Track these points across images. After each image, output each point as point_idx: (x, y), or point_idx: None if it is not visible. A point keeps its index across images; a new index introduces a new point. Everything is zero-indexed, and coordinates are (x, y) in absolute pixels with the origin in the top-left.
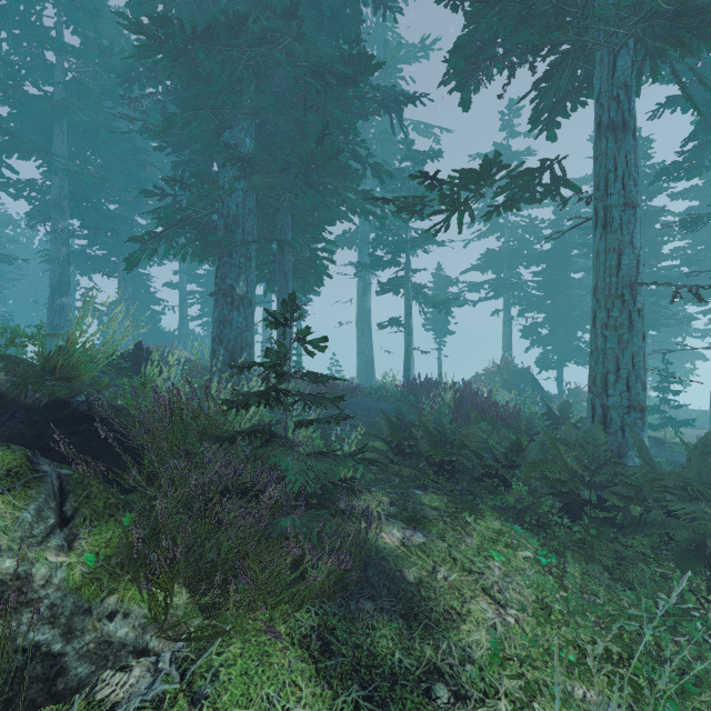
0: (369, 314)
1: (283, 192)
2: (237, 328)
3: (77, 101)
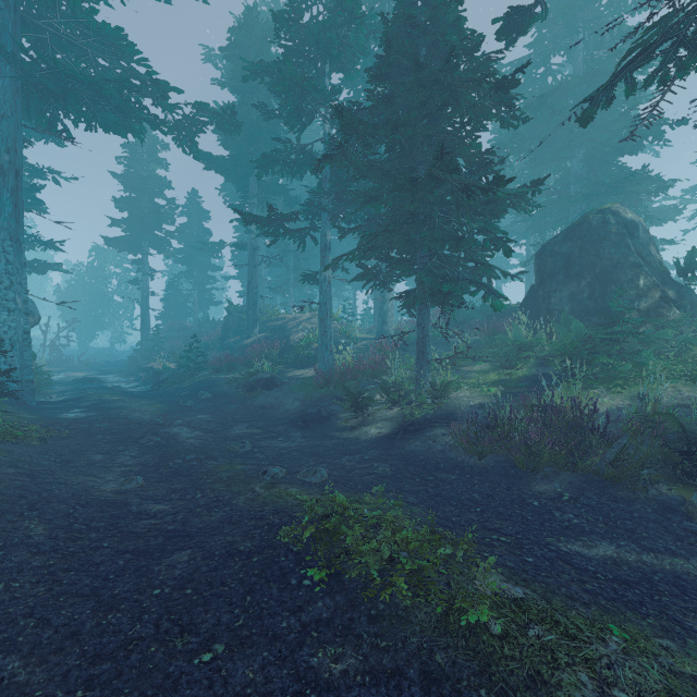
0: None
1: None
2: None
3: None
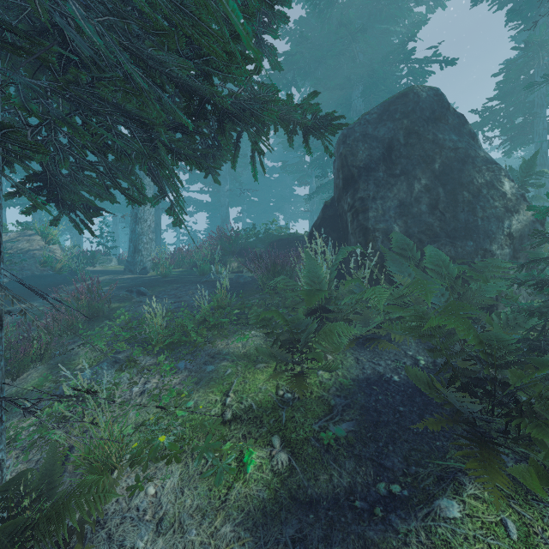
0: None
1: None
2: None
3: None
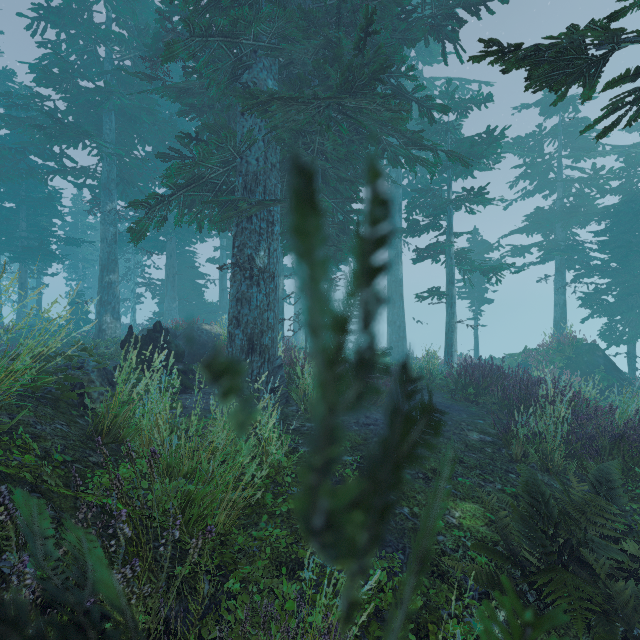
0: (400, 284)
1: (312, 143)
2: (256, 307)
3: (123, 90)
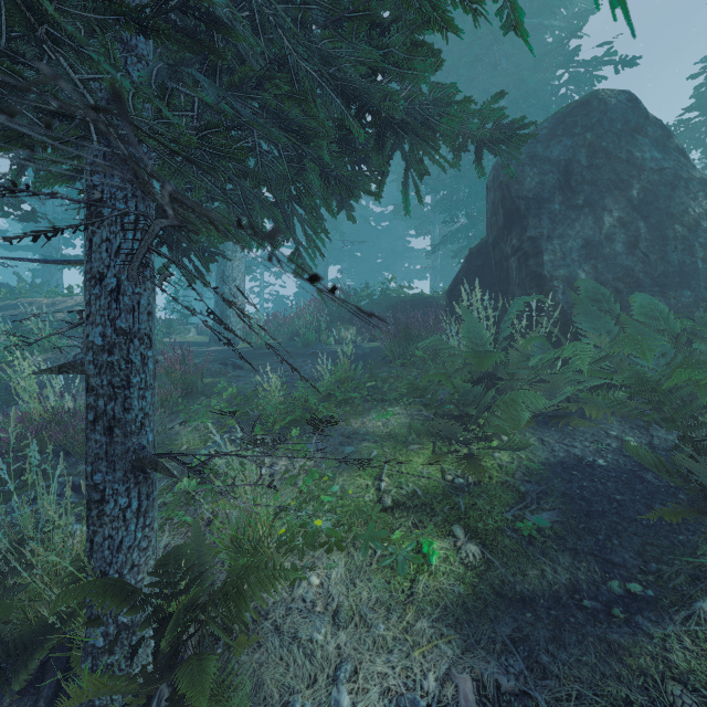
0: None
1: None
2: None
3: None
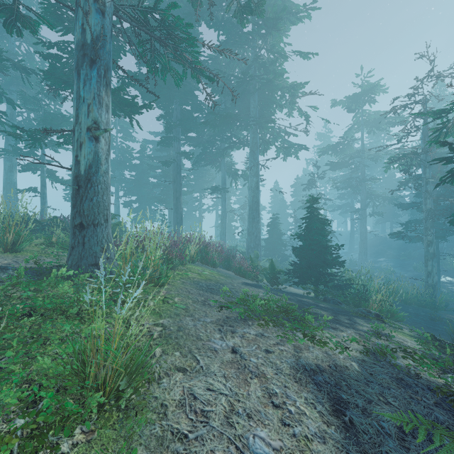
0: (15, 185)
1: None
2: None
3: None
